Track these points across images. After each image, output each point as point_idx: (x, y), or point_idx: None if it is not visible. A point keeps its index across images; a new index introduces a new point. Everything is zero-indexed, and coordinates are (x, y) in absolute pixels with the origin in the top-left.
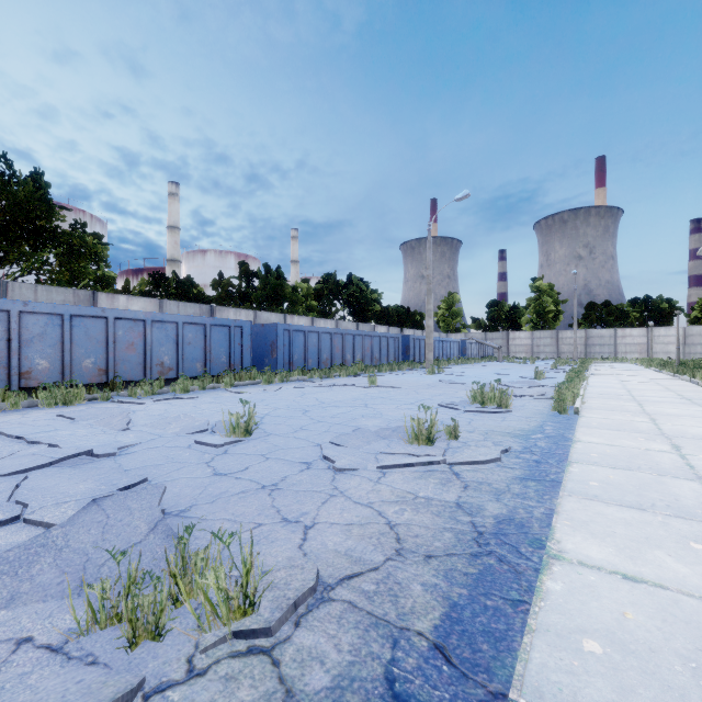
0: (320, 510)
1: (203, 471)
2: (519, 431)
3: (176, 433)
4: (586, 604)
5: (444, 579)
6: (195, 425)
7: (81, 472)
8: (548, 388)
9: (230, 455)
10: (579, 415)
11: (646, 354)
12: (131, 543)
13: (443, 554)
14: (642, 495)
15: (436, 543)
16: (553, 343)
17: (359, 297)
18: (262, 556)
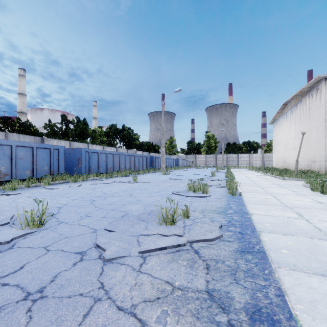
0: None
1: None
2: (219, 209)
3: None
4: None
5: None
6: (0, 218)
7: None
8: (220, 181)
9: (14, 251)
10: (242, 196)
11: (249, 165)
12: None
13: None
14: (318, 259)
15: None
16: (214, 160)
17: (128, 137)
18: None
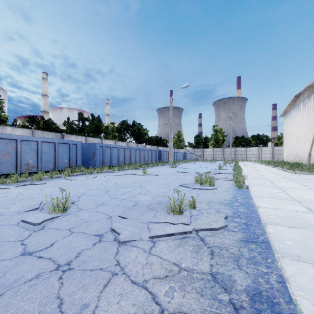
0: (101, 299)
1: (14, 250)
2: (225, 201)
3: (14, 212)
4: None
5: None
6: (31, 204)
7: None
8: (227, 174)
9: (45, 231)
10: (249, 189)
11: (258, 158)
12: None
13: None
14: None
15: None
16: (222, 153)
17: (138, 132)
18: None
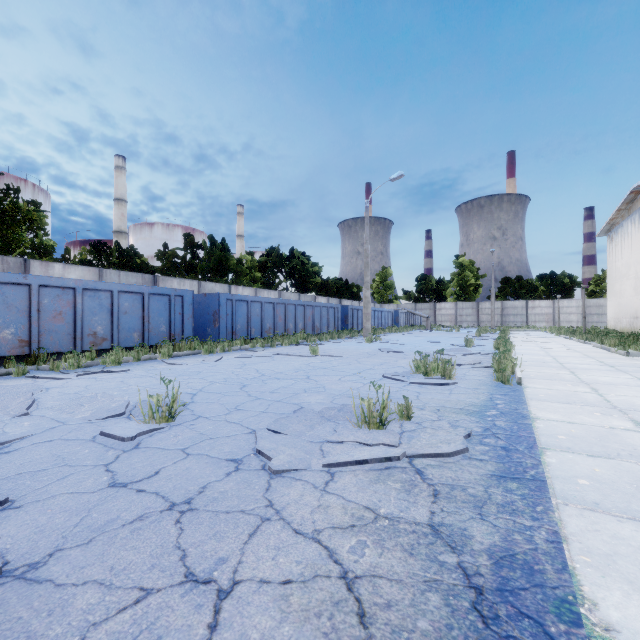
0: (245, 552)
1: (96, 479)
2: (471, 407)
3: (84, 419)
4: None
5: None
6: (111, 407)
7: None
8: (481, 356)
9: (141, 451)
10: (522, 385)
11: (552, 323)
12: None
13: None
14: None
15: (420, 622)
16: (474, 313)
17: (301, 270)
18: None
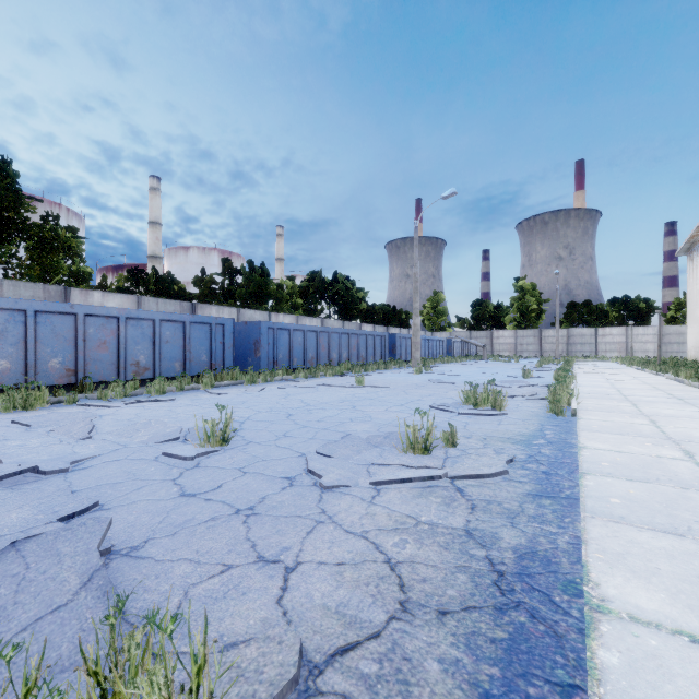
0: (305, 544)
1: (168, 490)
2: (519, 436)
3: (143, 442)
4: (658, 689)
5: (467, 651)
6: (166, 432)
7: (19, 495)
8: (539, 388)
9: (202, 470)
10: (577, 417)
11: (625, 353)
12: (52, 607)
13: (460, 608)
14: (673, 515)
15: (449, 591)
16: (536, 342)
17: (345, 296)
18: (229, 618)
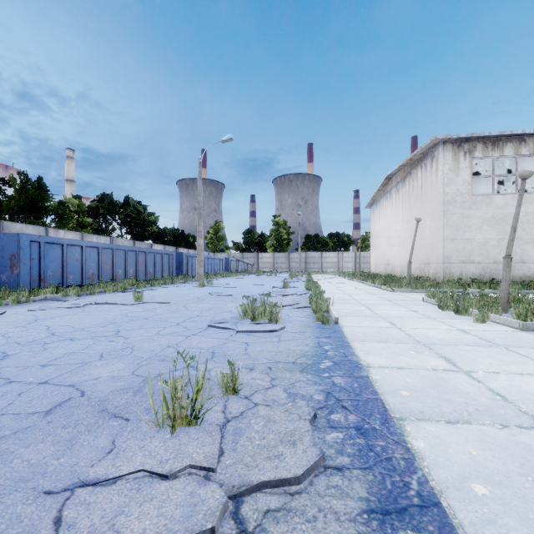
0: None
1: None
2: (304, 358)
3: None
4: None
5: None
6: None
7: None
8: (298, 296)
9: None
10: (339, 324)
11: (337, 269)
12: None
13: None
14: None
15: None
16: (286, 261)
17: (136, 218)
18: None
